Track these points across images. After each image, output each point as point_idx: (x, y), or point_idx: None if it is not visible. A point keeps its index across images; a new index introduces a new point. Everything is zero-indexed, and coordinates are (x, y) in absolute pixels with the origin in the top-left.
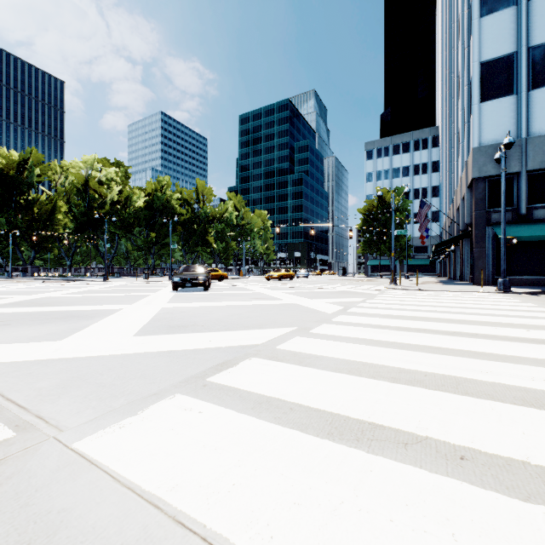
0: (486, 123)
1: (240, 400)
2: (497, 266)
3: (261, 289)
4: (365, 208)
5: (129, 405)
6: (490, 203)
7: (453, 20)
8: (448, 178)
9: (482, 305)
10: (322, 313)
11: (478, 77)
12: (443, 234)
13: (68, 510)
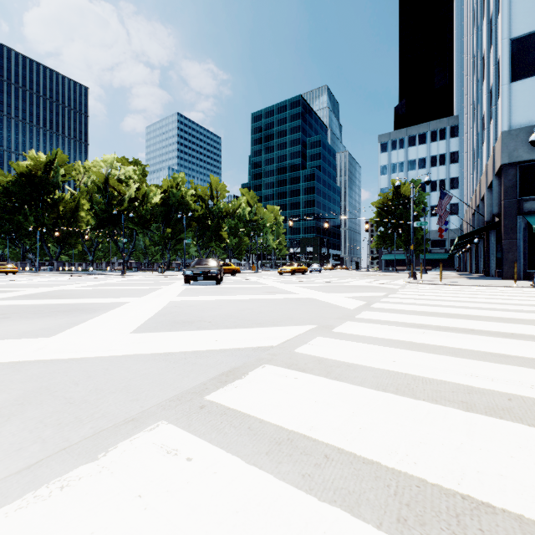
0: (517, 104)
1: (249, 436)
2: (530, 259)
3: (274, 283)
4: (379, 201)
5: (92, 440)
6: (522, 191)
7: (476, 1)
8: (469, 168)
9: (526, 301)
10: (342, 309)
11: (507, 55)
12: (462, 227)
13: None
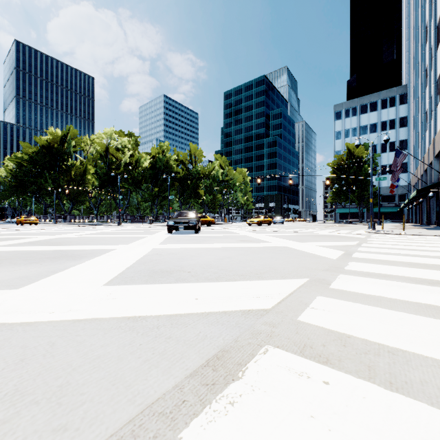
0: None
1: None
2: None
3: (246, 233)
4: (335, 162)
5: None
6: None
7: None
8: (420, 129)
9: None
10: (324, 259)
11: None
12: (412, 183)
13: None
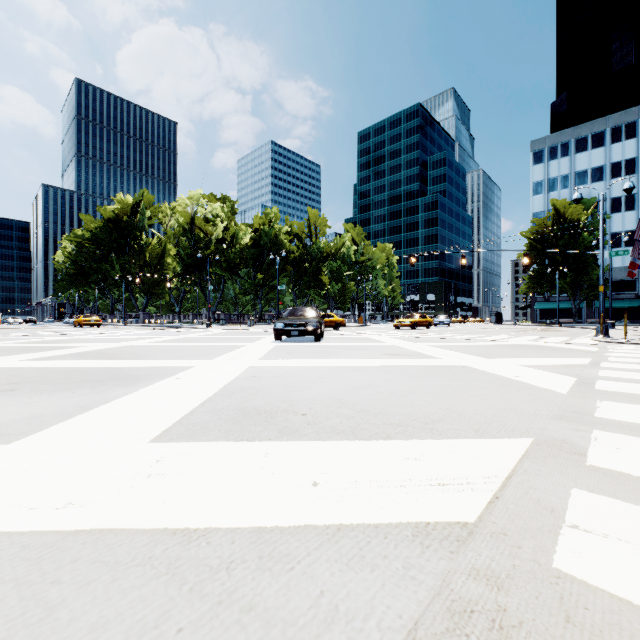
0: None
1: None
2: None
3: (394, 341)
4: (532, 230)
5: None
6: None
7: None
8: None
9: None
10: (543, 392)
11: None
12: None
13: None
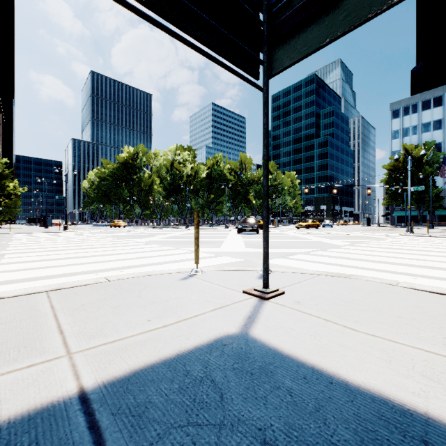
0: None
1: (299, 260)
2: None
3: (295, 234)
4: (390, 164)
5: None
6: None
7: None
8: None
9: None
10: (336, 245)
11: None
12: None
13: (271, 266)
